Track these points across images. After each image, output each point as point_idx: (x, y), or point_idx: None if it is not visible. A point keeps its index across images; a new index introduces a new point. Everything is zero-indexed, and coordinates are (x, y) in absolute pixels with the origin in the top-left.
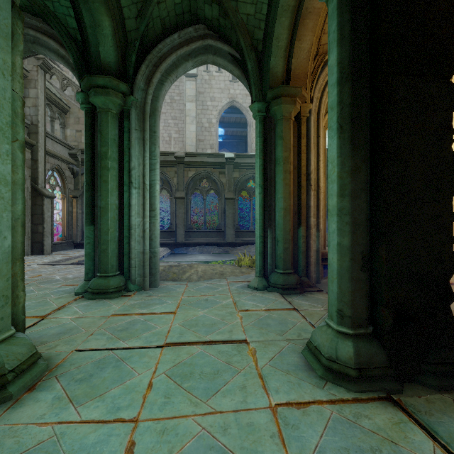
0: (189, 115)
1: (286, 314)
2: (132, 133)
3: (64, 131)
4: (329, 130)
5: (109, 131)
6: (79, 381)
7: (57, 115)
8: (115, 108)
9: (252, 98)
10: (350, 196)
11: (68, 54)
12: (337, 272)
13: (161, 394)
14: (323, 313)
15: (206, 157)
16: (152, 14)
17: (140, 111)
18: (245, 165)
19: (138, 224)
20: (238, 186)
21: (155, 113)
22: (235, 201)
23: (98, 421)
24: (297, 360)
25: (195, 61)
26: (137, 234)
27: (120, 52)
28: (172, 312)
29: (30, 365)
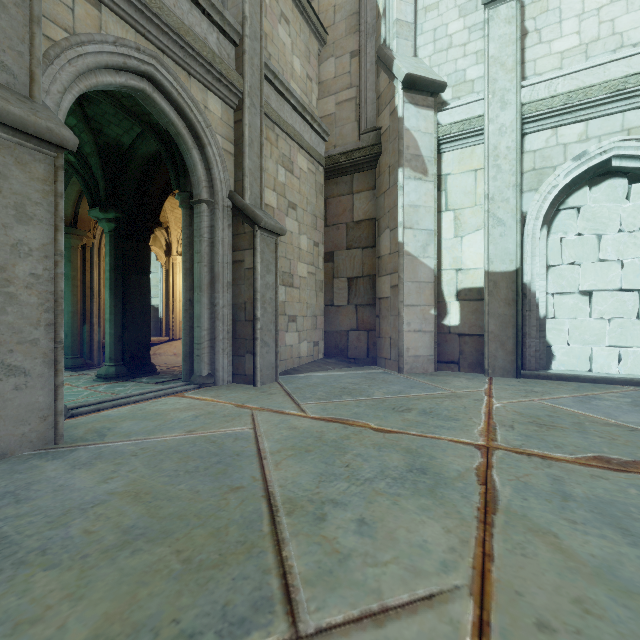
0: None
1: (80, 376)
2: None
3: None
4: (106, 287)
5: None
6: None
7: None
8: None
9: None
10: (115, 315)
11: None
12: (109, 343)
13: None
14: None
15: None
16: None
17: None
18: None
19: None
20: None
21: None
22: None
23: None
24: (92, 381)
25: None
26: None
27: None
28: None
29: None
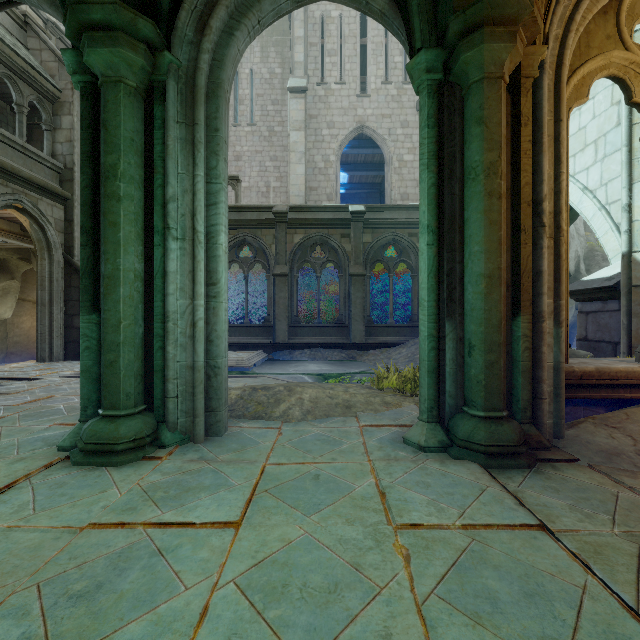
0: (294, 150)
1: (527, 548)
2: (169, 127)
3: None
4: None
5: (121, 122)
6: None
7: None
8: (133, 75)
9: (412, 47)
10: None
11: None
12: None
13: None
14: (630, 546)
15: (321, 212)
16: None
17: (185, 86)
18: (381, 223)
19: (182, 311)
20: (370, 255)
21: (218, 92)
22: (366, 280)
23: None
24: None
25: None
26: (181, 331)
27: None
28: (230, 522)
29: None
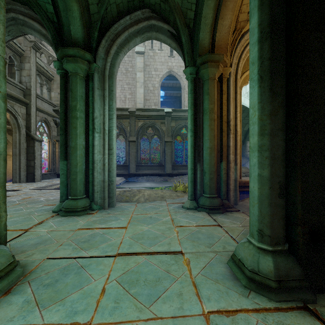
0: (138, 81)
1: (212, 229)
2: (95, 91)
3: (50, 94)
4: (250, 82)
5: (78, 90)
6: (46, 286)
7: (45, 82)
8: (82, 72)
9: (185, 64)
10: (269, 135)
11: (48, 32)
12: (258, 198)
13: (112, 299)
14: (242, 229)
15: (151, 112)
16: (110, 0)
17: (101, 75)
18: (179, 117)
19: (100, 160)
20: (174, 132)
21: (112, 76)
22: (172, 144)
23: (58, 324)
24: (224, 270)
25: (142, 37)
26: (99, 167)
27: (86, 30)
28: (124, 227)
29: (7, 272)
